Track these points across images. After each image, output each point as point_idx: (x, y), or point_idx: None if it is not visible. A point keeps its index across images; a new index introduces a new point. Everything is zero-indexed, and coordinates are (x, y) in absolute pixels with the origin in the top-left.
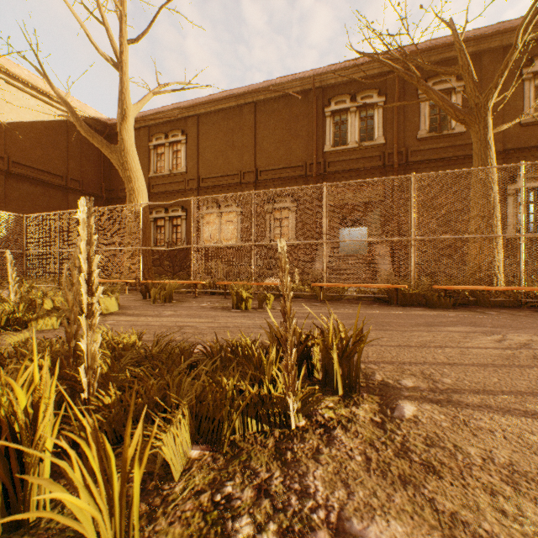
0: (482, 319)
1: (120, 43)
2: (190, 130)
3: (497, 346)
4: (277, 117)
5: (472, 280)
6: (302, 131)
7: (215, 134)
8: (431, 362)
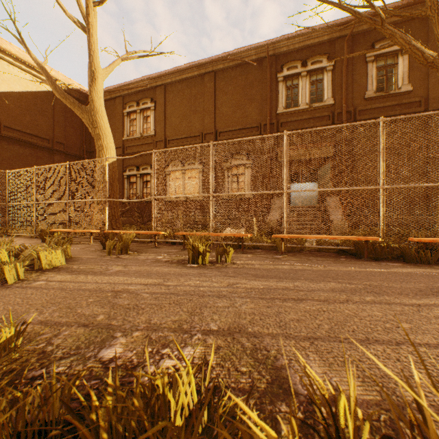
0: None
1: (86, 5)
2: (158, 98)
3: None
4: (235, 83)
5: None
6: (257, 95)
7: (180, 100)
8: None
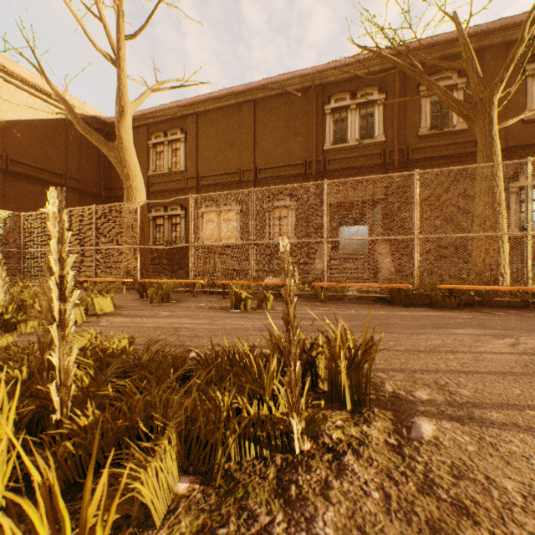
0: (490, 320)
1: (118, 39)
2: (189, 128)
3: (512, 351)
4: (277, 115)
5: (476, 279)
6: (301, 129)
7: (214, 132)
8: (444, 370)
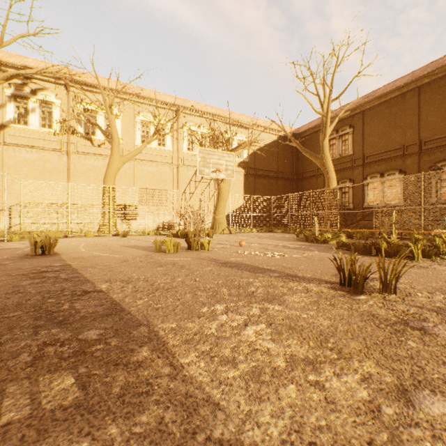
0: None
1: (327, 104)
2: (355, 123)
3: None
4: (444, 92)
5: None
6: None
7: (378, 121)
8: None
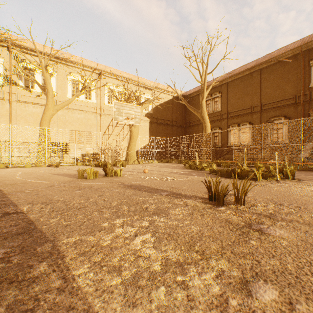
0: None
1: (204, 76)
2: (223, 90)
3: None
4: (275, 73)
5: None
6: (292, 78)
7: (236, 89)
8: None
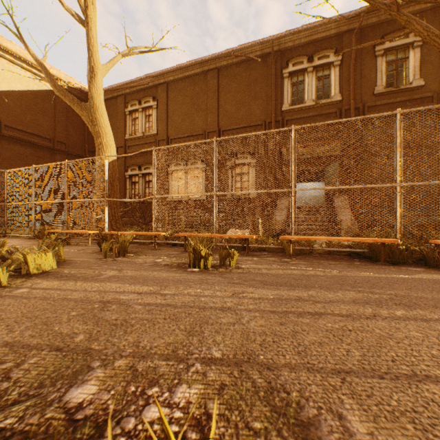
0: None
1: None
2: (160, 96)
3: None
4: (238, 80)
5: None
6: (261, 92)
7: (182, 98)
8: None
